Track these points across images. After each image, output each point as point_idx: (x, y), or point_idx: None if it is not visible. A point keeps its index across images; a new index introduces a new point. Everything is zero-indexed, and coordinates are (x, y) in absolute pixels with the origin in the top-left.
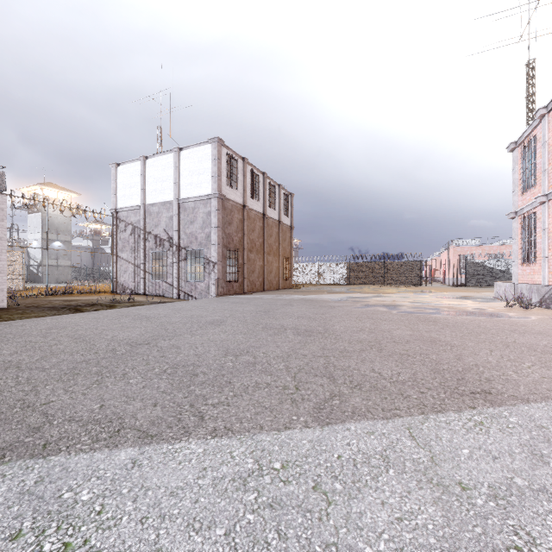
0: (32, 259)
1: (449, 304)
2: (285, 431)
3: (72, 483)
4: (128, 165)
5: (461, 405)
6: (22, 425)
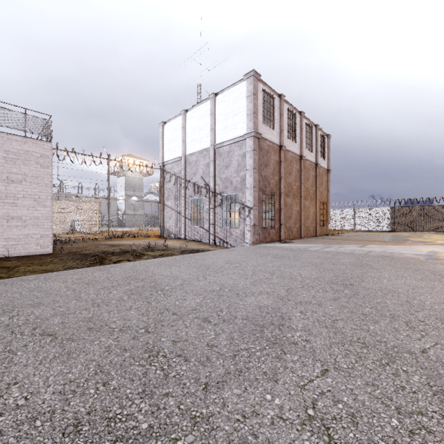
0: (119, 210)
1: None
2: None
3: None
4: (172, 121)
5: None
6: None
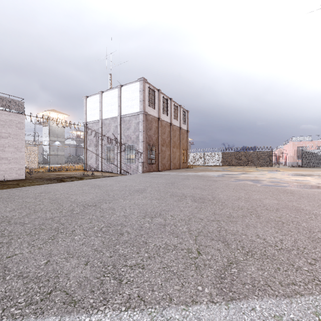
0: (44, 151)
1: (296, 180)
2: (193, 306)
3: None
4: (93, 97)
5: None
6: None
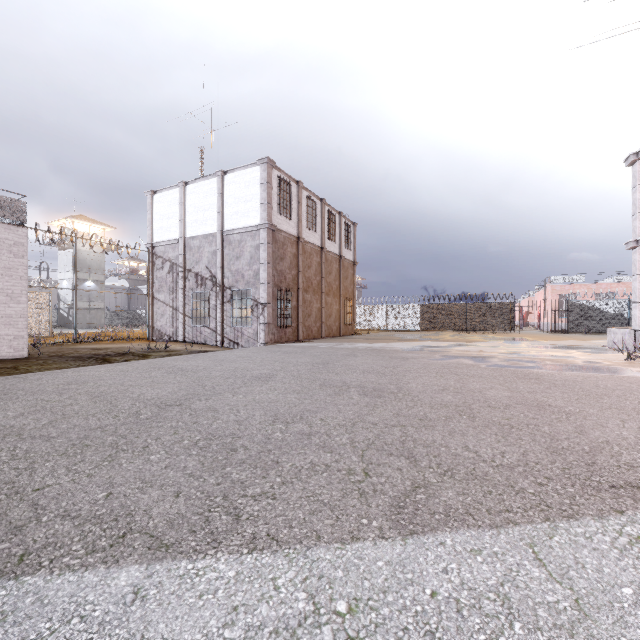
0: (62, 301)
1: (552, 356)
2: (352, 544)
3: (43, 627)
4: (166, 192)
5: (602, 507)
6: (2, 522)
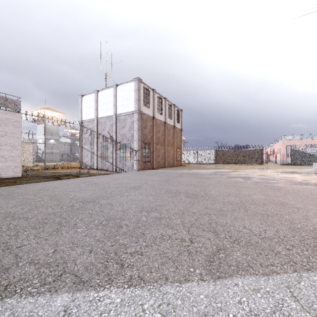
0: (39, 149)
1: (284, 177)
2: (185, 284)
3: None
4: (88, 95)
5: None
6: None
